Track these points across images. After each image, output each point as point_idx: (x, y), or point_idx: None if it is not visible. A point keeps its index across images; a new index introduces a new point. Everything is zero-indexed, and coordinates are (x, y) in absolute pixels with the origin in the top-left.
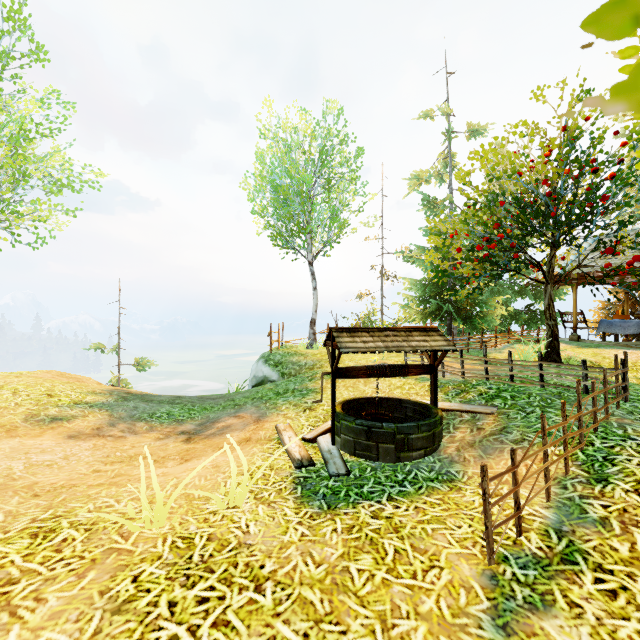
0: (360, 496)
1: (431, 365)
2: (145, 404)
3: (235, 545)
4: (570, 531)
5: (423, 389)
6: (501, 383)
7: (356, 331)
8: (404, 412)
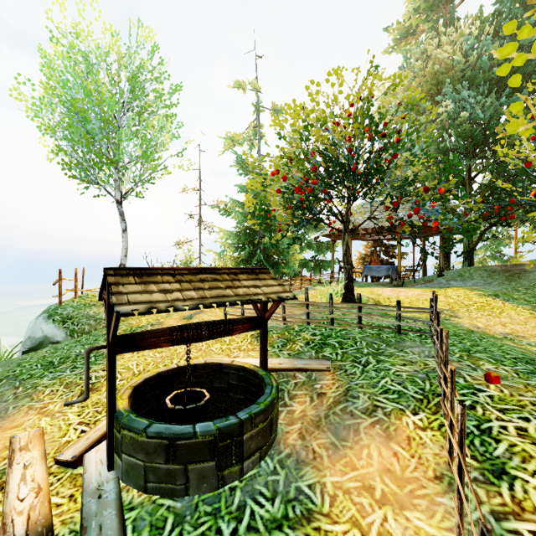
0: None
1: (261, 317)
2: None
3: None
4: None
5: (246, 341)
6: (322, 327)
7: (153, 274)
8: (226, 380)
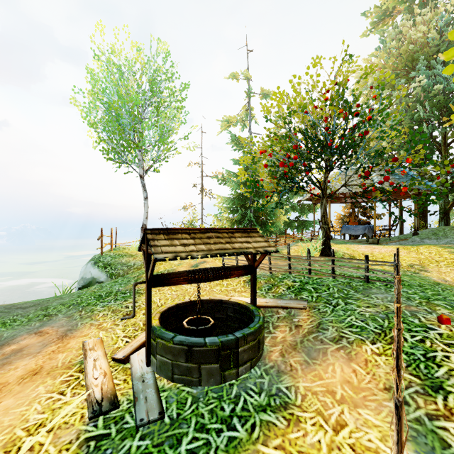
0: None
1: (251, 266)
2: None
3: None
4: None
5: (239, 285)
6: (301, 276)
7: (175, 233)
8: (225, 312)
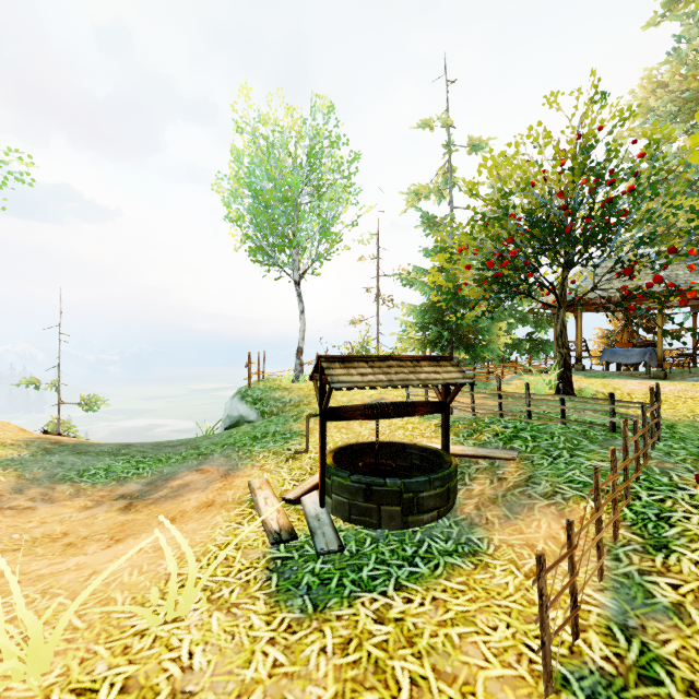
0: (358, 585)
1: (442, 402)
2: (76, 458)
3: (165, 697)
4: (639, 627)
5: (429, 429)
6: (517, 420)
7: (351, 361)
8: (409, 459)
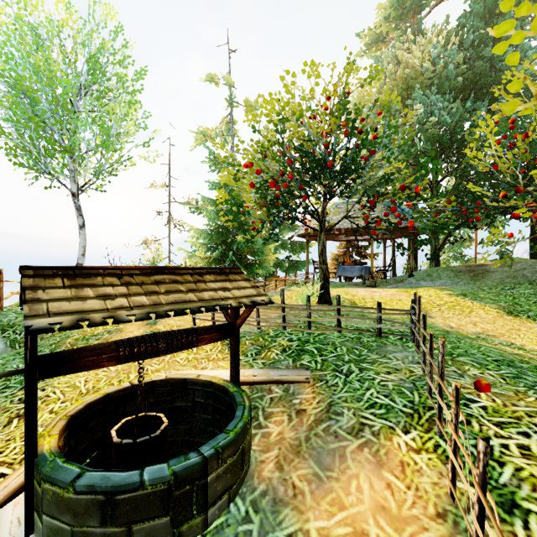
0: None
1: (231, 324)
2: None
3: None
4: None
5: (215, 349)
6: (299, 331)
7: (91, 274)
8: (191, 397)
